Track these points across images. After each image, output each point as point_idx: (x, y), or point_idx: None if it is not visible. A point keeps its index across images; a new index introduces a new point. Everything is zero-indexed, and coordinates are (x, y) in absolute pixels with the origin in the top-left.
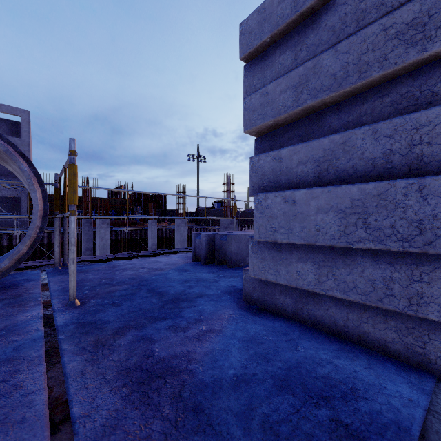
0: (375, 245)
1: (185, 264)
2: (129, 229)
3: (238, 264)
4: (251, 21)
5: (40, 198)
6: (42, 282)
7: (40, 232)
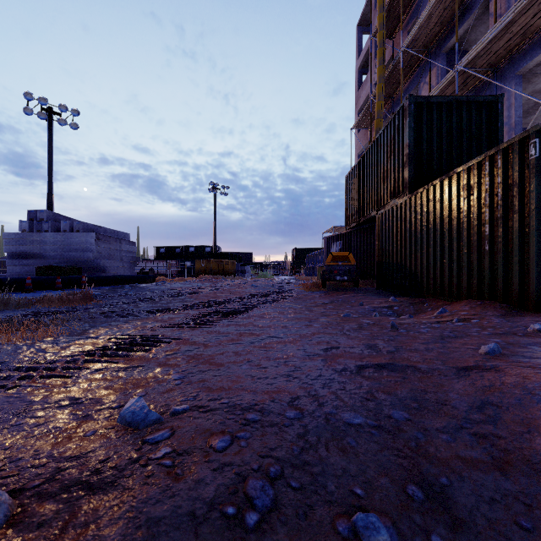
0: (24, 272)
1: None
2: None
3: None
4: (6, 233)
5: None
6: None
7: None
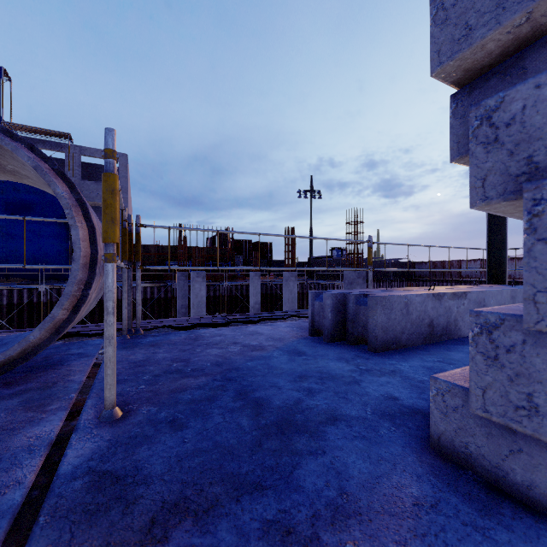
0: None
1: (297, 339)
2: (228, 283)
3: (388, 347)
4: None
5: (86, 238)
6: (96, 361)
7: (87, 289)
